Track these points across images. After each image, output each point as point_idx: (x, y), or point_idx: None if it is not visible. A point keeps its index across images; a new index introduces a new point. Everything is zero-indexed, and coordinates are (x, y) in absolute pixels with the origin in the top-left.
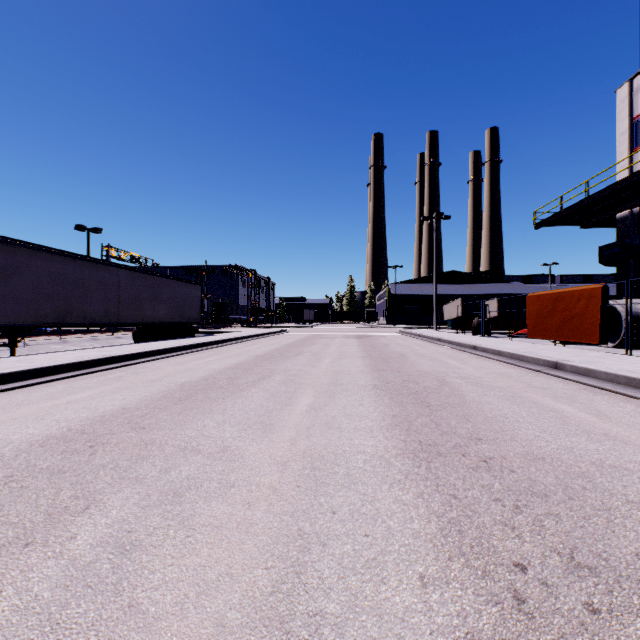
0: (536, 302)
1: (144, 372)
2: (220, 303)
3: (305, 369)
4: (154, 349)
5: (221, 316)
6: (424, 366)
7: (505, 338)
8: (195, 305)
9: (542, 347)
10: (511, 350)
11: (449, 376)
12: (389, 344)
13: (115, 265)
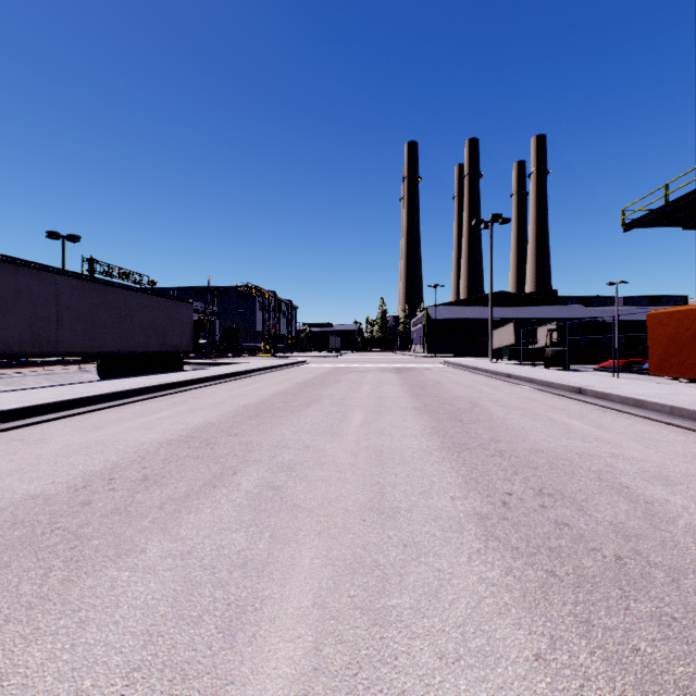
0: (667, 322)
1: None
2: (232, 329)
3: (315, 444)
4: (74, 397)
5: (233, 344)
6: (536, 434)
7: (592, 373)
8: (184, 329)
9: (694, 392)
10: (664, 400)
11: (621, 472)
12: (442, 382)
13: (50, 270)
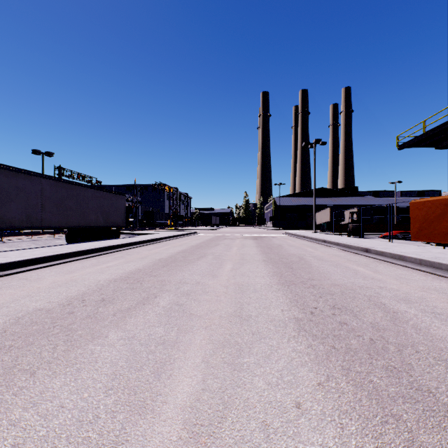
0: (421, 208)
1: (9, 287)
2: (149, 211)
3: (203, 281)
4: (55, 254)
5: (150, 221)
6: (336, 276)
7: (377, 239)
8: (120, 212)
9: (437, 251)
10: (416, 255)
11: (383, 296)
12: (282, 245)
13: (37, 175)
